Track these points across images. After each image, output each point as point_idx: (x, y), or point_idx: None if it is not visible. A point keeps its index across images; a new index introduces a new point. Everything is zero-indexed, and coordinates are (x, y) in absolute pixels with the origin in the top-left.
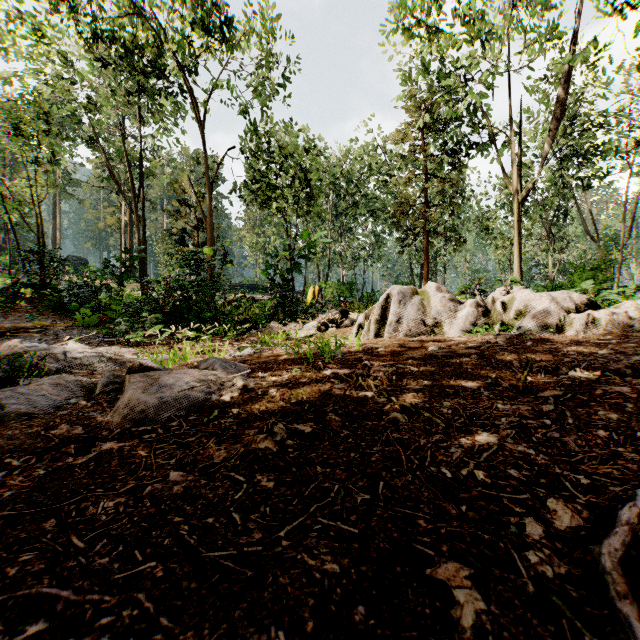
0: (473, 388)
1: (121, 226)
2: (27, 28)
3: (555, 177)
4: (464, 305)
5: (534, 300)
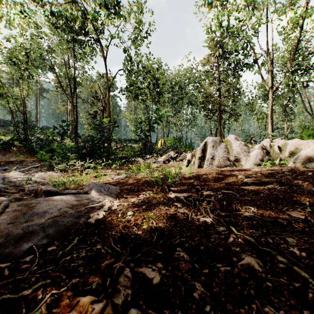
0: (300, 218)
1: (67, 111)
2: (16, 9)
3: (289, 81)
4: (253, 148)
5: (301, 145)
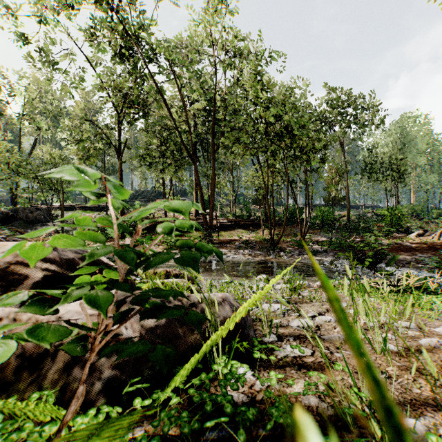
0: None
1: None
2: None
3: None
4: None
5: None
